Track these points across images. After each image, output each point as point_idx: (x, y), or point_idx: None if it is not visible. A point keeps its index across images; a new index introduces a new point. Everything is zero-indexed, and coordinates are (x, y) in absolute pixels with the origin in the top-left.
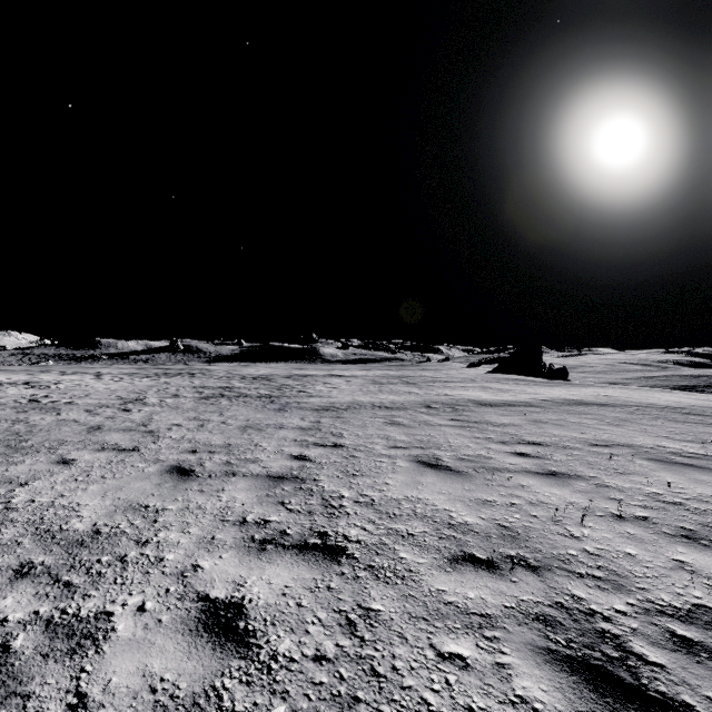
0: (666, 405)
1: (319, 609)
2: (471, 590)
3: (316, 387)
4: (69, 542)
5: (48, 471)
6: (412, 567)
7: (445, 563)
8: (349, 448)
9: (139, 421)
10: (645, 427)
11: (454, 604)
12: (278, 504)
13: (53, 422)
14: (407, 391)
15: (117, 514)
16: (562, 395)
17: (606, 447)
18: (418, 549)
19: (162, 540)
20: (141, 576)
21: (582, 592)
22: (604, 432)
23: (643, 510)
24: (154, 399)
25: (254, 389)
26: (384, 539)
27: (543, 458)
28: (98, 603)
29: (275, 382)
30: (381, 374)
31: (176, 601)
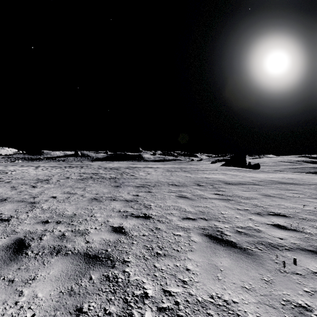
0: None
1: None
2: None
3: (139, 173)
4: None
5: None
6: None
7: None
8: (155, 220)
9: (34, 194)
10: None
11: None
12: (73, 314)
13: None
14: (185, 175)
15: None
16: (266, 178)
17: None
18: None
19: None
20: None
21: None
22: None
23: None
24: (54, 180)
25: (108, 174)
26: None
27: (300, 231)
28: None
29: (120, 170)
30: (171, 166)
31: None
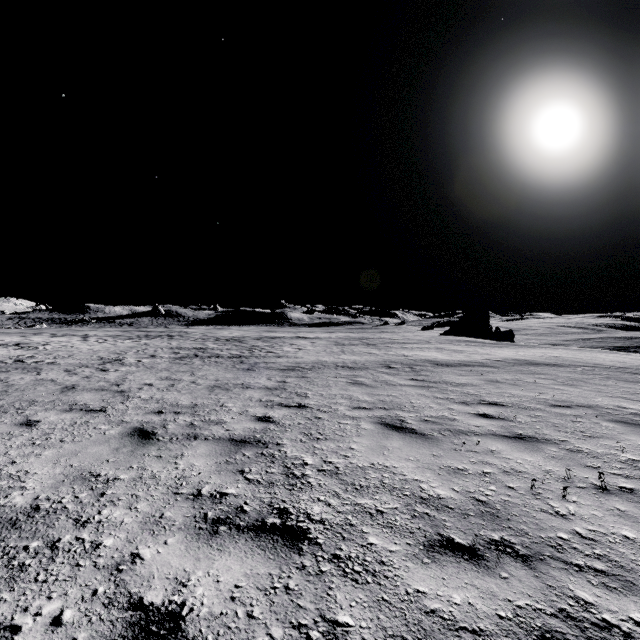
0: (612, 365)
1: (274, 622)
2: (455, 591)
3: (283, 348)
4: (1, 521)
5: (8, 433)
6: (383, 558)
7: (421, 551)
8: (313, 409)
9: (113, 380)
10: (600, 387)
11: (438, 614)
12: (237, 473)
13: (31, 381)
14: (368, 351)
15: (63, 485)
16: (512, 356)
17: (568, 408)
18: (389, 531)
19: (105, 518)
20: (69, 571)
21: (587, 593)
22: (561, 392)
23: (626, 480)
24: (131, 360)
25: (226, 350)
26: (350, 517)
27: (507, 420)
28: (6, 612)
29: (246, 343)
30: (343, 336)
31: (101, 609)
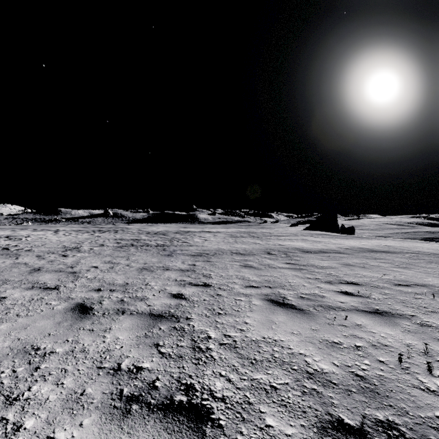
0: (430, 252)
1: None
2: None
3: (194, 239)
4: None
5: None
6: None
7: (316, 435)
8: (215, 288)
9: (70, 264)
10: (427, 269)
11: None
12: (153, 346)
13: (10, 264)
14: (254, 242)
15: (7, 359)
16: (357, 245)
17: (408, 287)
18: (284, 410)
19: (32, 395)
20: None
21: None
22: (399, 273)
23: None
24: (86, 248)
25: (153, 241)
26: (248, 395)
27: (364, 297)
28: None
29: (168, 236)
30: (235, 230)
31: None
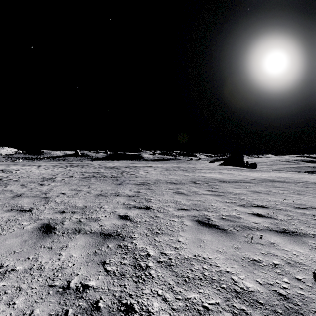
0: (315, 182)
1: None
2: None
3: (139, 172)
4: None
5: None
6: None
7: None
8: (154, 210)
9: (44, 190)
10: None
11: None
12: (100, 264)
13: None
14: (183, 174)
15: None
16: (260, 176)
17: (306, 209)
18: None
19: None
20: None
21: None
22: (296, 198)
23: None
24: (59, 178)
25: (109, 173)
26: None
27: (273, 218)
28: None
29: (120, 169)
30: (170, 166)
31: None
